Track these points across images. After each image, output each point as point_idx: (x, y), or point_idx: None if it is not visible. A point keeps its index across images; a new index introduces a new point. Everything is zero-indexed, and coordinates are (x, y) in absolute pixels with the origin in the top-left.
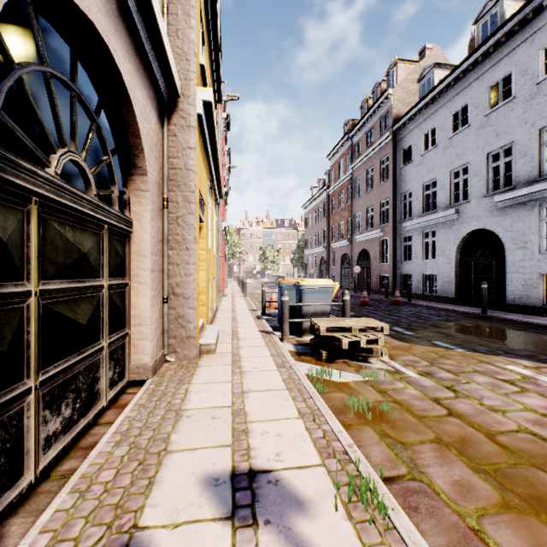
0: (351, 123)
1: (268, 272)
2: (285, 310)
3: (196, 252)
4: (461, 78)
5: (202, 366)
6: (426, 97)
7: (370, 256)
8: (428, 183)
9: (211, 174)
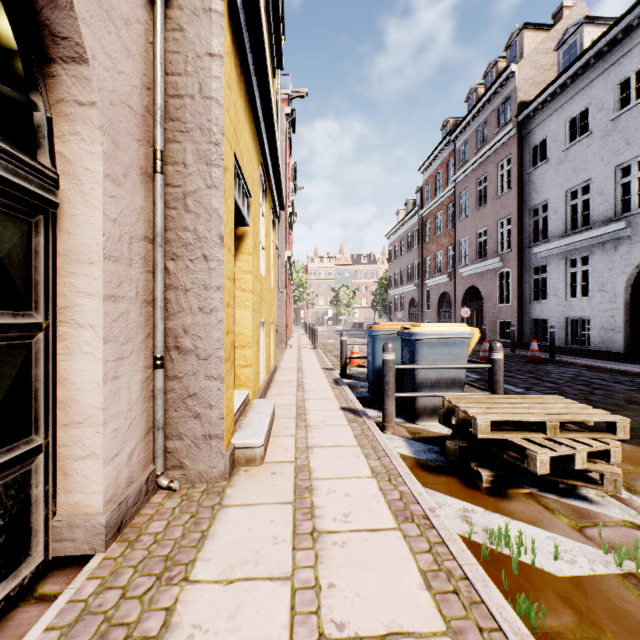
0: (452, 123)
1: (343, 317)
2: (389, 377)
3: (222, 265)
4: (636, 26)
5: (231, 504)
6: (574, 64)
7: (482, 295)
8: (575, 188)
9: (264, 158)
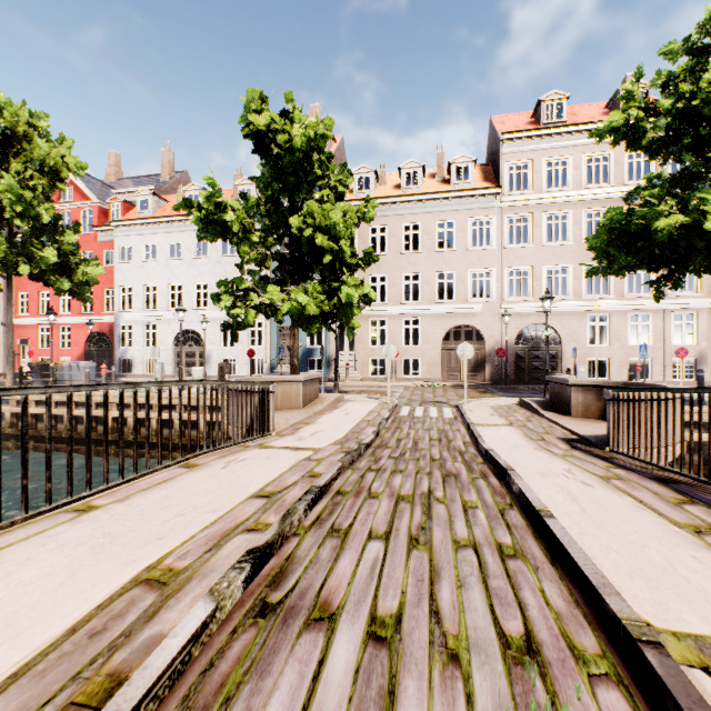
0: None
1: None
2: None
3: None
4: None
5: None
6: None
7: None
8: None
9: None
